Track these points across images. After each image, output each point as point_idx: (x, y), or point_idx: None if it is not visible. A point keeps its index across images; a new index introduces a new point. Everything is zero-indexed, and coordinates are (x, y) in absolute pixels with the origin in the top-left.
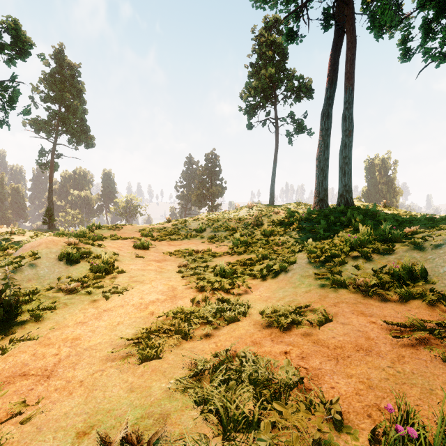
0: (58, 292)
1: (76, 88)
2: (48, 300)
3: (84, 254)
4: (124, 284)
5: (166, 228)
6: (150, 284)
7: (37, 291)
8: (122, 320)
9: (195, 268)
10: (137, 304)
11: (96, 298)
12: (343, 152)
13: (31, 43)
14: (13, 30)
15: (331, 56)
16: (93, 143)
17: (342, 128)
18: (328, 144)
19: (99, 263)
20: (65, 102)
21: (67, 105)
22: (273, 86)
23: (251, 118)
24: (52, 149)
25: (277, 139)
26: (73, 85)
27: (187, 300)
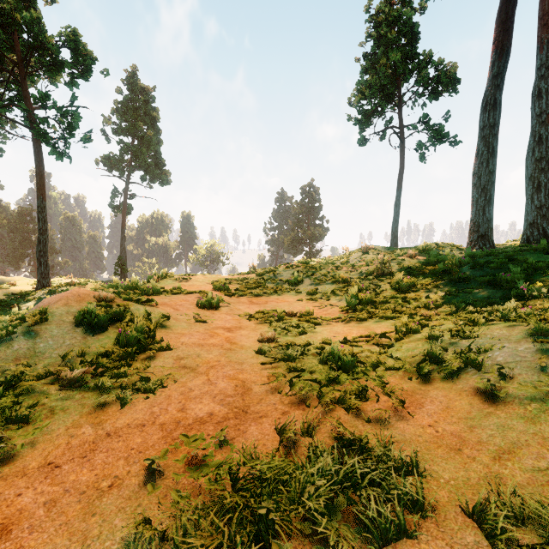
0: (51, 384)
1: (150, 116)
2: (29, 399)
3: (116, 316)
4: (163, 373)
5: (248, 279)
6: (205, 375)
7: (19, 381)
8: (124, 475)
9: (286, 346)
10: (170, 423)
11: (107, 401)
12: (535, 152)
13: (93, 57)
14: (72, 42)
15: (500, 8)
16: (169, 180)
17: (533, 112)
18: (494, 149)
19: (130, 332)
20: (138, 133)
21: (140, 136)
22: (397, 82)
23: (364, 129)
24: (125, 189)
25: (402, 156)
26: (147, 112)
27: (269, 424)
